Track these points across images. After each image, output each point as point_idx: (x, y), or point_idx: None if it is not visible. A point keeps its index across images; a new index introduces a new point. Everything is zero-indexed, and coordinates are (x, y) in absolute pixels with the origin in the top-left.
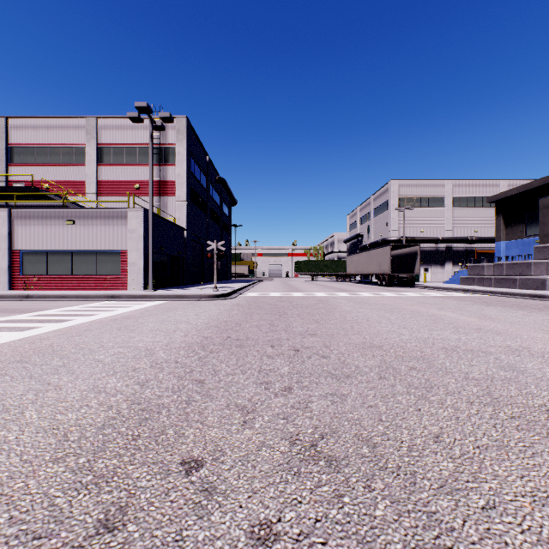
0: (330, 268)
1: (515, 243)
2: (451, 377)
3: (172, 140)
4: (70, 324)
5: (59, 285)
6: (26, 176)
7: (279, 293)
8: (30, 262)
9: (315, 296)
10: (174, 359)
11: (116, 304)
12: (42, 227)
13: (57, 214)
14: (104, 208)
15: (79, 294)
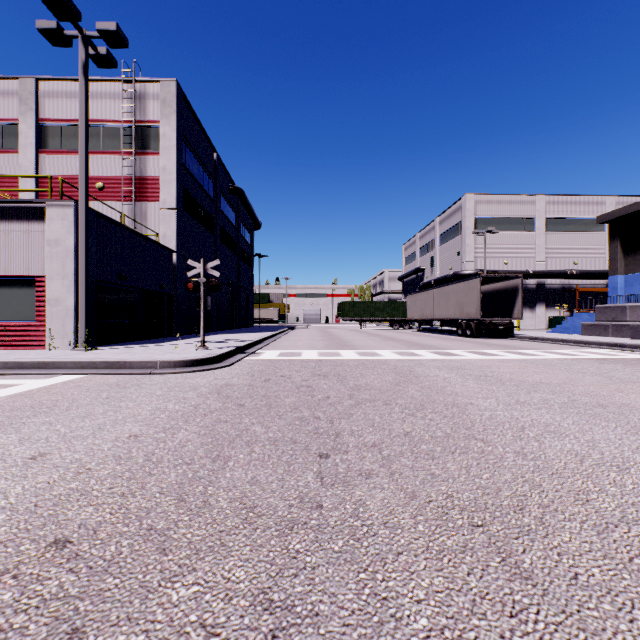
0: (384, 311)
1: None
2: None
3: (155, 115)
4: None
5: None
6: None
7: (316, 352)
8: None
9: (381, 358)
10: None
11: None
12: None
13: None
14: (2, 202)
15: None
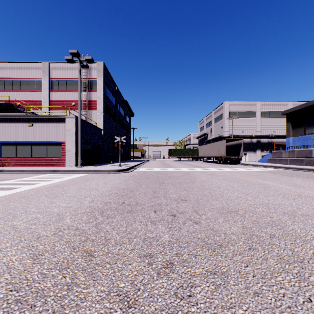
0: (189, 153)
1: (298, 138)
2: (311, 246)
3: (95, 76)
4: (15, 191)
5: (23, 163)
6: (6, 97)
7: (159, 168)
8: (5, 149)
9: (181, 170)
10: (76, 226)
11: (55, 175)
12: (13, 128)
13: (22, 119)
14: (51, 116)
15: (33, 169)
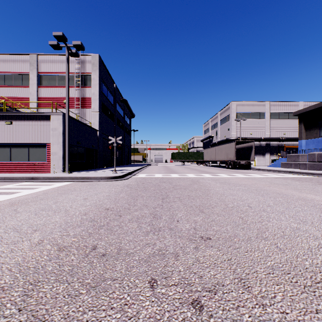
0: (193, 157)
1: (312, 141)
2: None
3: (89, 70)
4: None
5: (0, 168)
6: None
7: (161, 174)
8: None
9: (187, 177)
10: None
11: (29, 185)
12: None
13: None
14: (33, 113)
15: (6, 176)
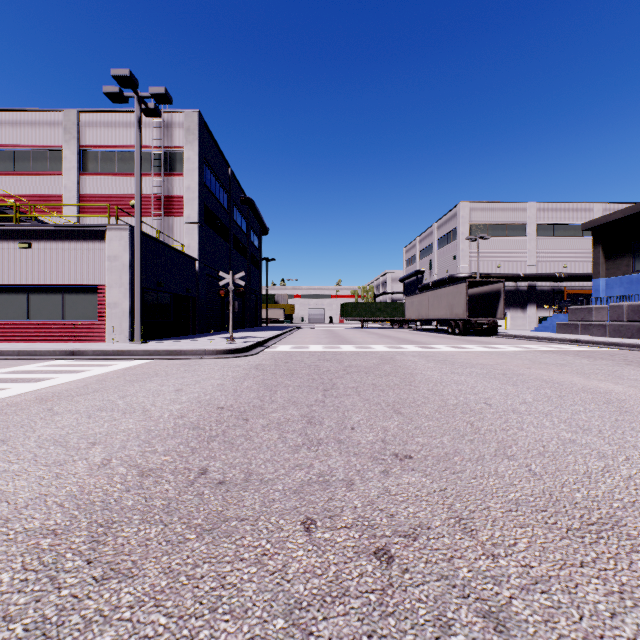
0: (384, 311)
1: (619, 280)
2: None
3: (180, 142)
4: None
5: (9, 334)
6: None
7: (321, 346)
8: None
9: (372, 350)
10: None
11: (67, 365)
12: None
13: (5, 233)
14: (73, 226)
15: (22, 349)
